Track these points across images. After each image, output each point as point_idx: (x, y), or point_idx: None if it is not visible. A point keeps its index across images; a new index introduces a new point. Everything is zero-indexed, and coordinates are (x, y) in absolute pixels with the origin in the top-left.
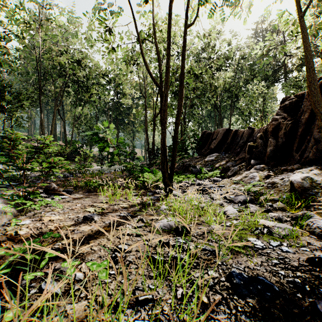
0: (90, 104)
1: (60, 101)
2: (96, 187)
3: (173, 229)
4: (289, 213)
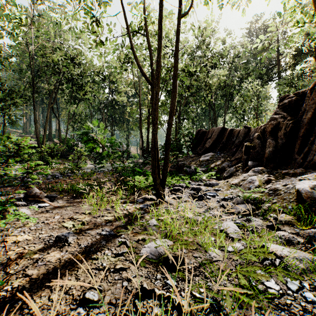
0: (85, 102)
1: (54, 99)
2: (82, 192)
3: (162, 258)
4: (298, 228)
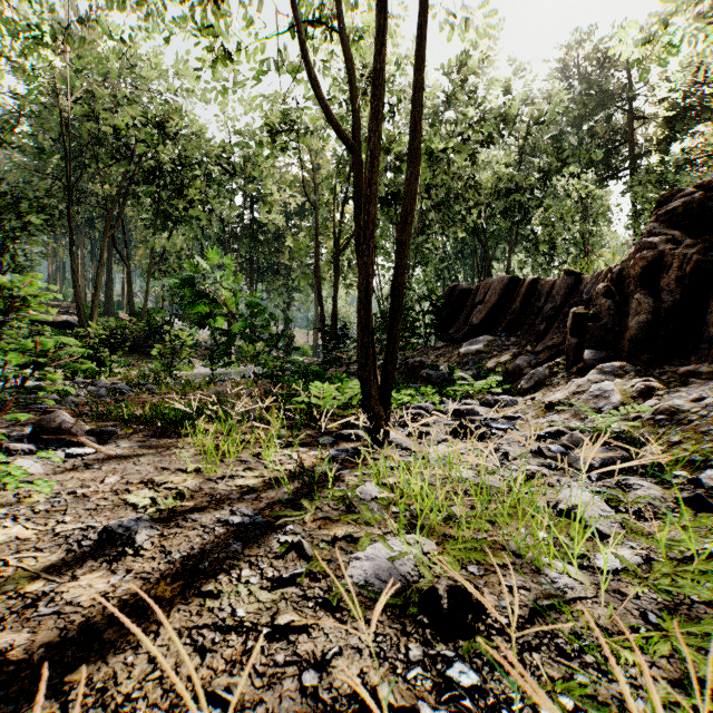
0: (189, 225)
1: (117, 218)
2: (181, 423)
3: (416, 593)
4: None
